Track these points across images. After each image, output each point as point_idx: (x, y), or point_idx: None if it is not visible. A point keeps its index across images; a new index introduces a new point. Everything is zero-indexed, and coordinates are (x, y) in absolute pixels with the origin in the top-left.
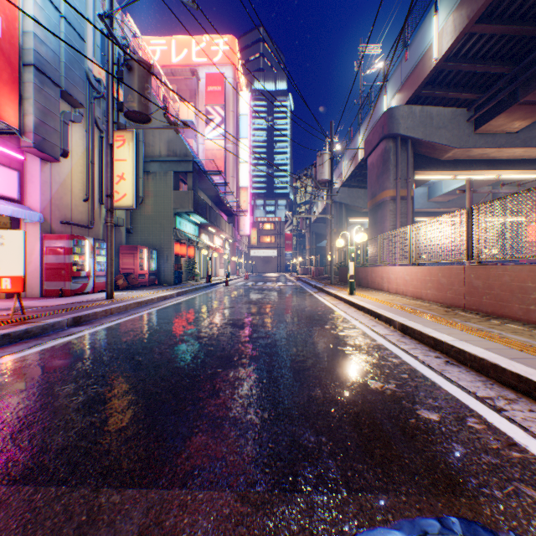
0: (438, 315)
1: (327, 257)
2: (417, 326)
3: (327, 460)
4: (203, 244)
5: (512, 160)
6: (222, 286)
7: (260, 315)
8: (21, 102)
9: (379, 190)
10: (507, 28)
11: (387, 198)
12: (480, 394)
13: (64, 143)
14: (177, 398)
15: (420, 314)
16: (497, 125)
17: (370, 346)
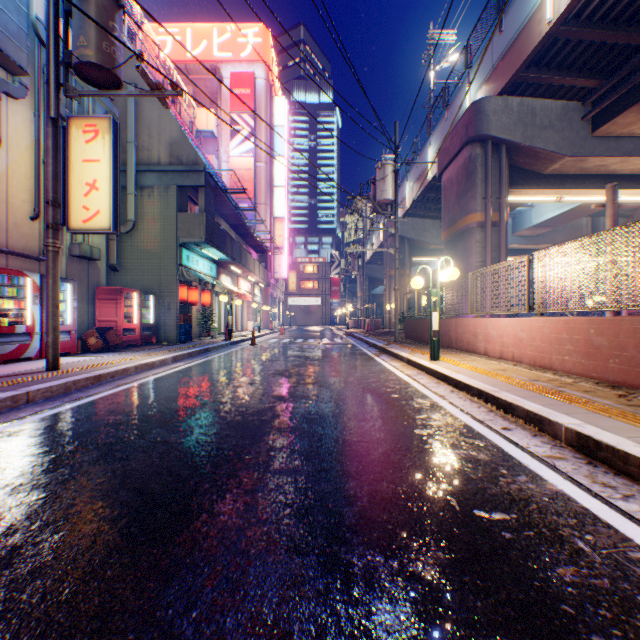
0: (622, 407)
1: (385, 306)
2: (626, 444)
3: None
4: (221, 288)
5: (636, 175)
6: (247, 345)
7: (294, 401)
8: None
9: (461, 214)
10: None
11: (472, 225)
12: None
13: None
14: None
15: (589, 405)
16: (625, 123)
17: (547, 504)
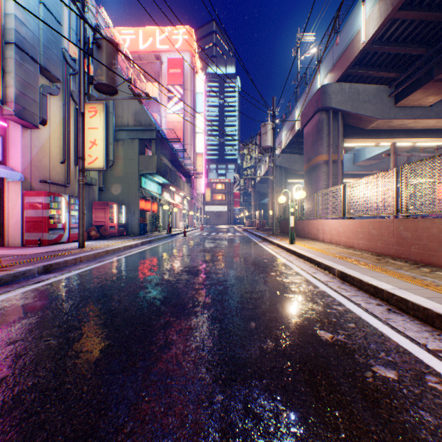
0: (371, 263)
1: (269, 212)
2: (356, 274)
3: (285, 436)
4: (164, 201)
5: (426, 130)
6: (181, 236)
7: (212, 262)
8: (3, 75)
9: (314, 155)
10: (426, 15)
11: (321, 162)
12: (431, 347)
13: (42, 113)
14: (128, 352)
15: (356, 262)
16: (415, 99)
17: (314, 293)
